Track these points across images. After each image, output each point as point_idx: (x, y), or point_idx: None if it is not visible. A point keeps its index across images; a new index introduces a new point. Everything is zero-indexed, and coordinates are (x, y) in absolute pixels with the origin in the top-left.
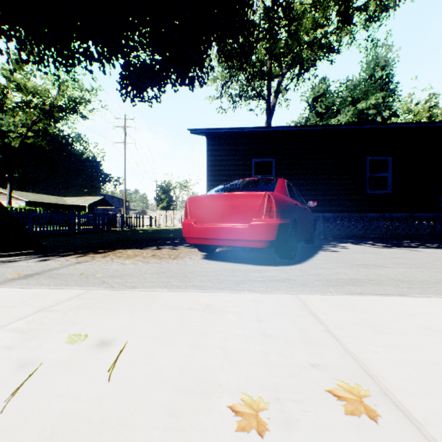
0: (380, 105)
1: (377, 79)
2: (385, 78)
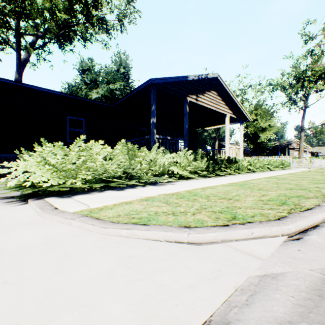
0: (122, 90)
1: (122, 73)
2: (126, 74)
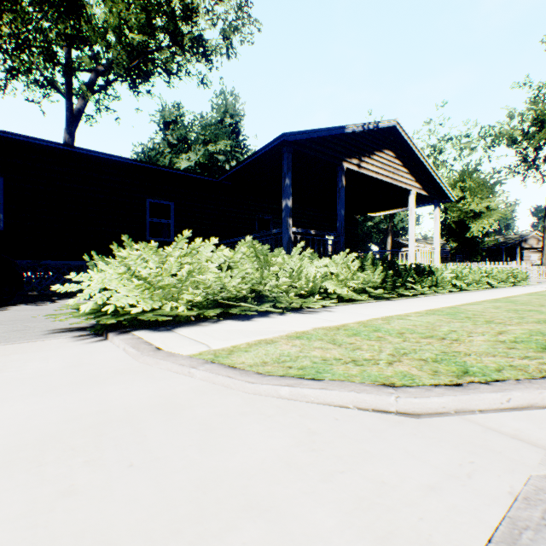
0: (229, 153)
1: (228, 126)
2: (235, 128)
